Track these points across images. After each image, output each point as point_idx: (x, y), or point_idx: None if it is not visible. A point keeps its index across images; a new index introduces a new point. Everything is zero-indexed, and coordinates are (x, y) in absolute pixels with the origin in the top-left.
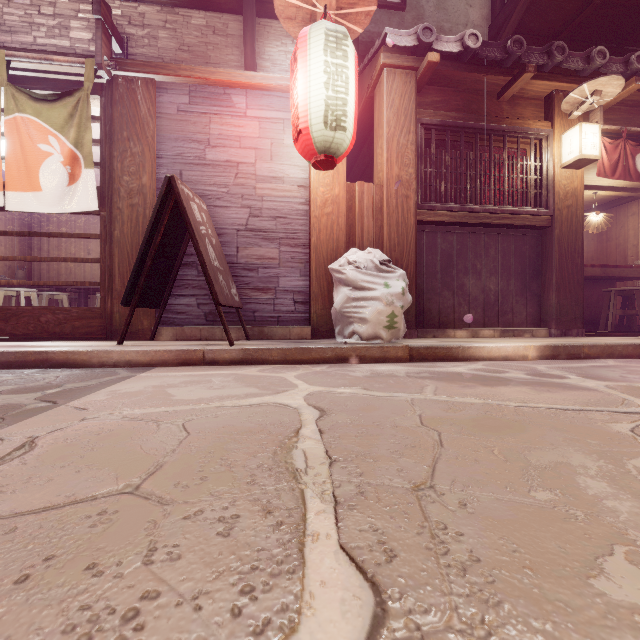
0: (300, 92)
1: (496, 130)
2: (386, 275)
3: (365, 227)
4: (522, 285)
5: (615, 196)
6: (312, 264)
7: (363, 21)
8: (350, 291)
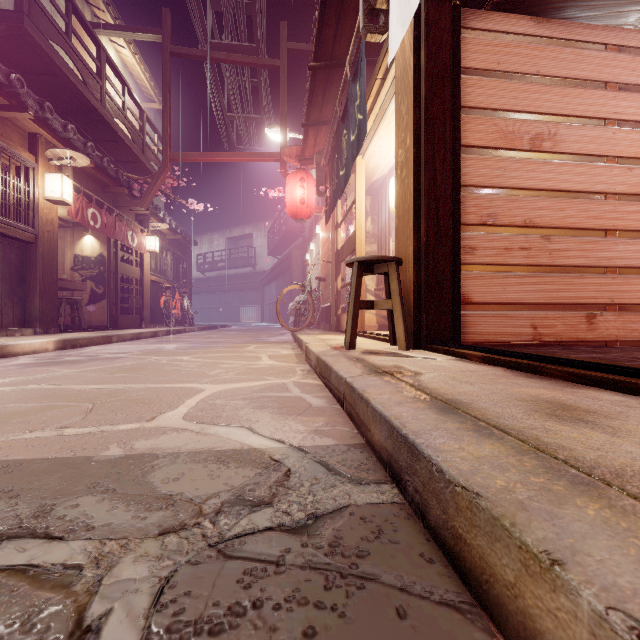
0: None
1: None
2: None
3: None
4: (10, 289)
5: None
6: None
7: None
8: None
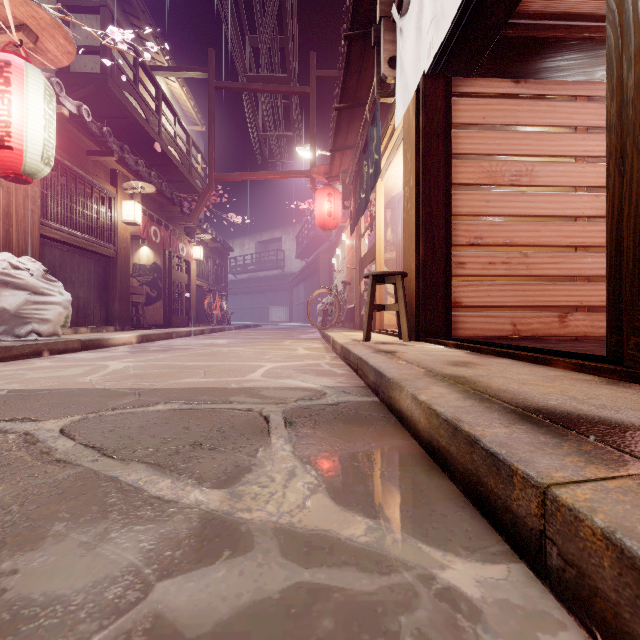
0: (15, 115)
1: (89, 180)
2: (56, 284)
3: None
4: (99, 295)
5: None
6: None
7: (36, 63)
8: (29, 295)
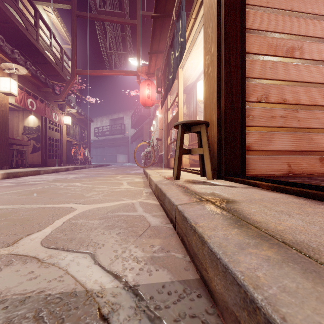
0: None
1: None
2: None
3: None
4: None
5: (9, 106)
6: None
7: None
8: None
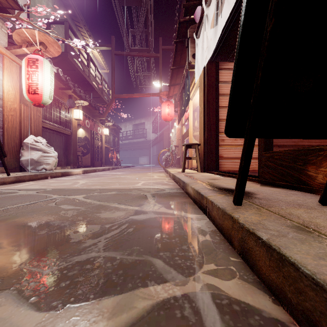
0: (40, 80)
1: (61, 101)
2: (51, 148)
3: (25, 124)
4: (64, 152)
5: None
6: (5, 137)
7: (44, 55)
8: (42, 153)
